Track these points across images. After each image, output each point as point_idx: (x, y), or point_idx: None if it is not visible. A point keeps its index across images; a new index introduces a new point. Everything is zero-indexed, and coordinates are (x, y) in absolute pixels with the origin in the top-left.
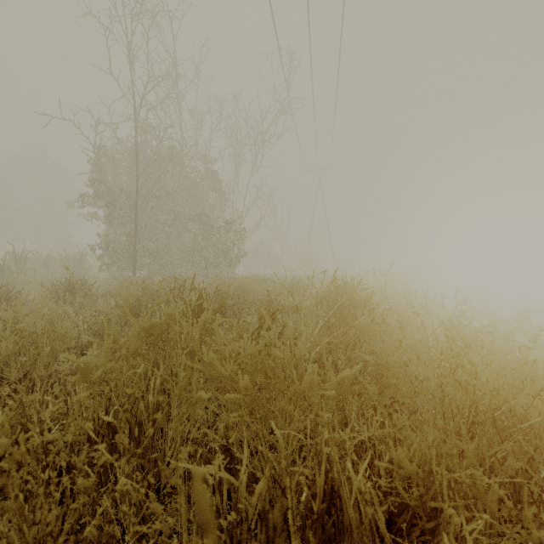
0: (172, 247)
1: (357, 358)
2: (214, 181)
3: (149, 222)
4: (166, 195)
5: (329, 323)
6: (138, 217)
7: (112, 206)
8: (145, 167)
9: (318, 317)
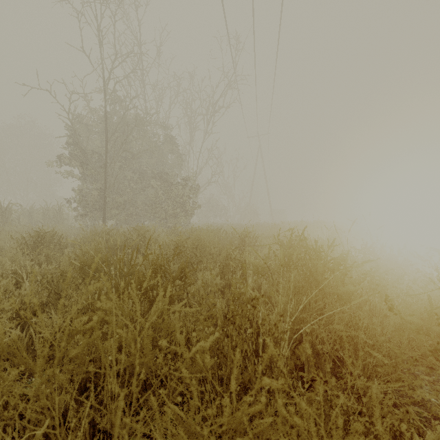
0: (137, 200)
1: (335, 331)
2: (173, 145)
3: (117, 179)
4: (132, 157)
5: (298, 287)
6: (108, 174)
7: (86, 166)
8: (113, 132)
9: (288, 282)
